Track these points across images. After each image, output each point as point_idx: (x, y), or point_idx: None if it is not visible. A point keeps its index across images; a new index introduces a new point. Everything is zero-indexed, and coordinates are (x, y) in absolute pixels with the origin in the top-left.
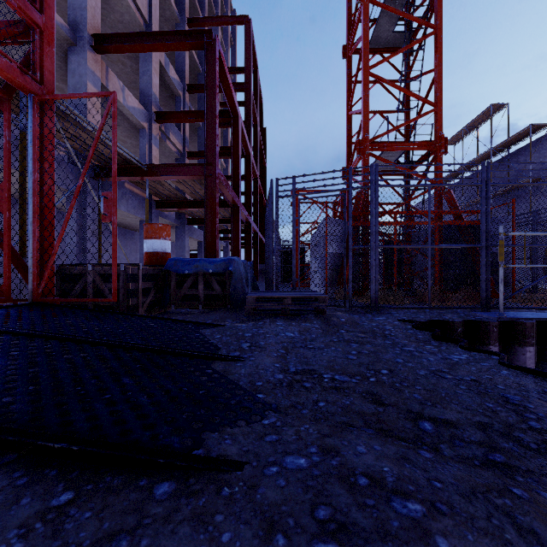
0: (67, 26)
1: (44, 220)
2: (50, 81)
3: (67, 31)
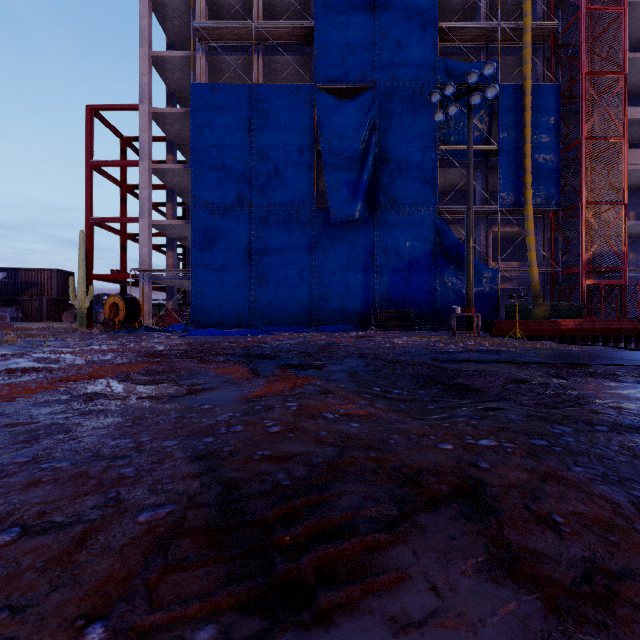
0: (639, 221)
1: (624, 309)
2: (626, 279)
3: (639, 223)
